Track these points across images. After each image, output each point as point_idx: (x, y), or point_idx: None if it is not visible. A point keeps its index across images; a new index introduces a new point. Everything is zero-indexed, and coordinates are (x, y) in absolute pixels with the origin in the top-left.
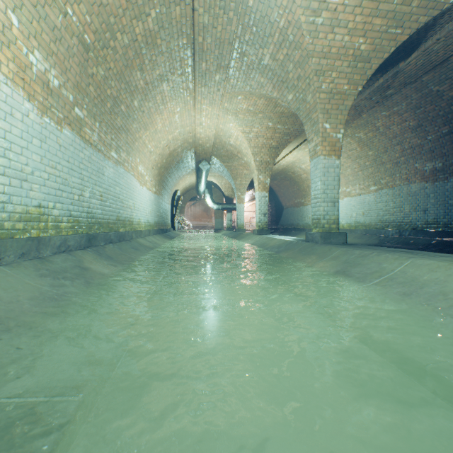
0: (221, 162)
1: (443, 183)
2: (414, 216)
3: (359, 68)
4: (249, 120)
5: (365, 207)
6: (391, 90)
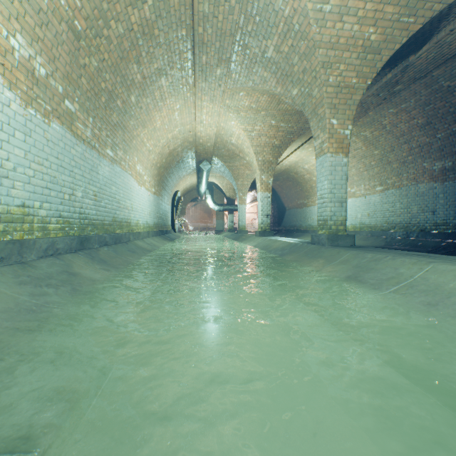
0: (222, 162)
1: (453, 183)
2: (422, 218)
3: (369, 60)
4: (251, 118)
5: (371, 208)
6: (399, 86)
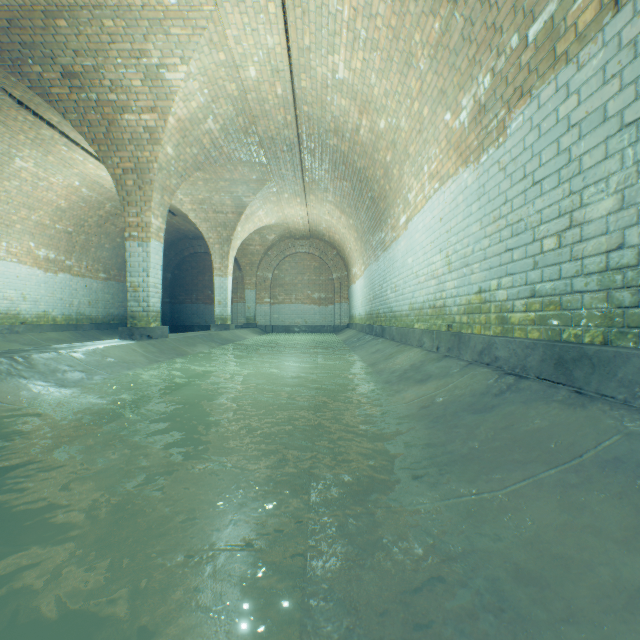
0: None
1: None
2: None
3: None
4: None
5: None
6: None
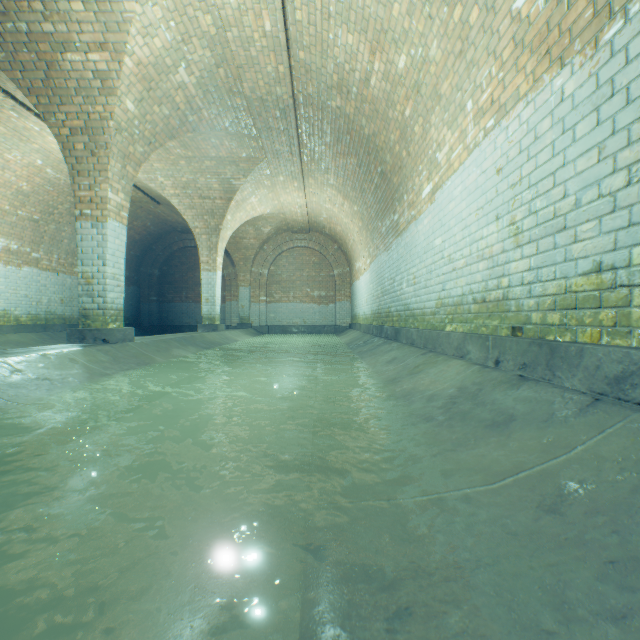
0: None
1: None
2: None
3: None
4: None
5: None
6: None
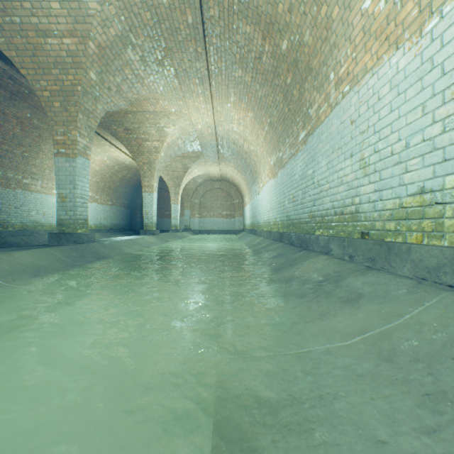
0: None
1: None
2: None
3: None
4: None
5: None
6: None
